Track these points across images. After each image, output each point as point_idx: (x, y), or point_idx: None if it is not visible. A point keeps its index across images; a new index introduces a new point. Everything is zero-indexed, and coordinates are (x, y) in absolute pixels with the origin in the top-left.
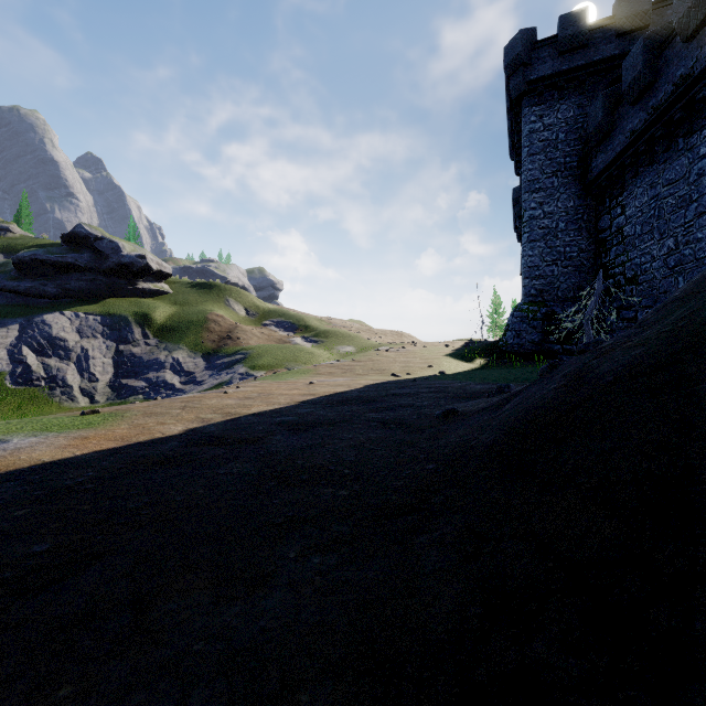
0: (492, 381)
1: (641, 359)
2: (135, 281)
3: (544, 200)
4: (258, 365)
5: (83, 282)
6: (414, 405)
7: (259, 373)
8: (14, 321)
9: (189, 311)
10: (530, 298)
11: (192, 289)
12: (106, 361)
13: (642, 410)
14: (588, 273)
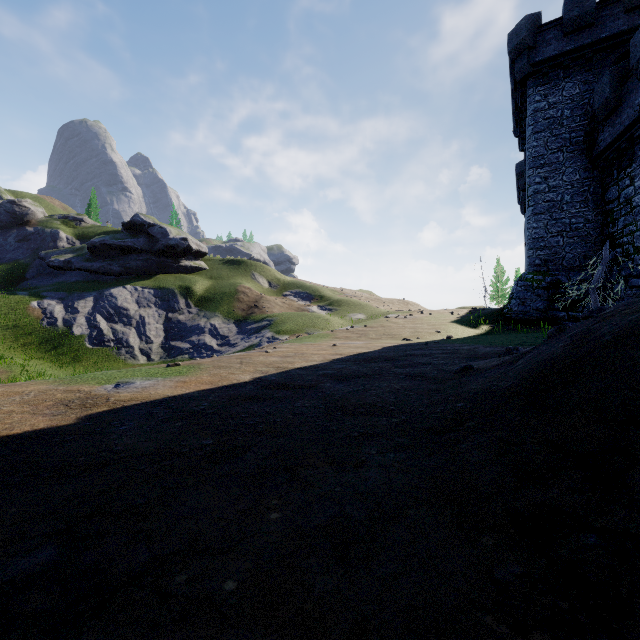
0: (499, 344)
1: (635, 322)
2: (178, 260)
3: (549, 174)
4: (282, 330)
5: (139, 262)
6: (432, 363)
7: (284, 337)
8: (90, 294)
9: (222, 284)
10: (534, 268)
11: (224, 265)
12: (158, 326)
13: (632, 359)
14: (595, 242)
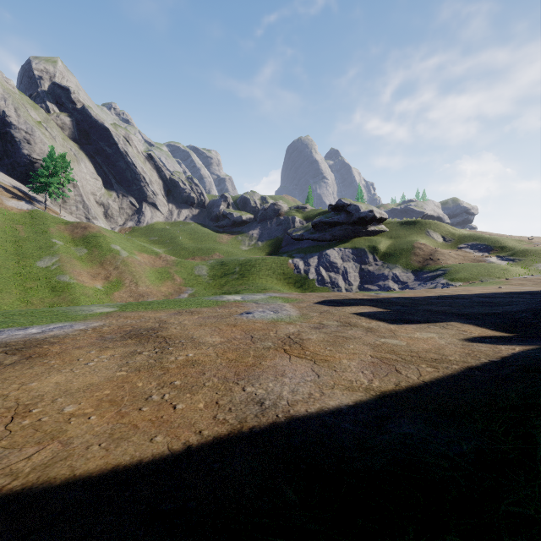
0: None
1: None
2: (366, 227)
3: None
4: (456, 278)
5: (341, 231)
6: None
7: (457, 283)
8: (315, 254)
9: (400, 242)
10: None
11: (401, 226)
12: (355, 274)
13: None
14: None
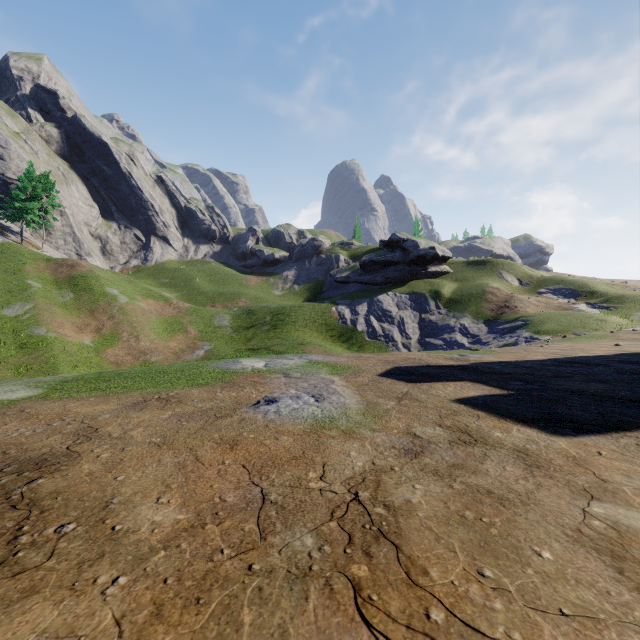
0: None
1: None
2: (426, 267)
3: None
4: (542, 330)
5: (395, 272)
6: None
7: (544, 337)
8: (364, 301)
9: (468, 286)
10: None
11: (468, 267)
12: (414, 325)
13: None
14: None
